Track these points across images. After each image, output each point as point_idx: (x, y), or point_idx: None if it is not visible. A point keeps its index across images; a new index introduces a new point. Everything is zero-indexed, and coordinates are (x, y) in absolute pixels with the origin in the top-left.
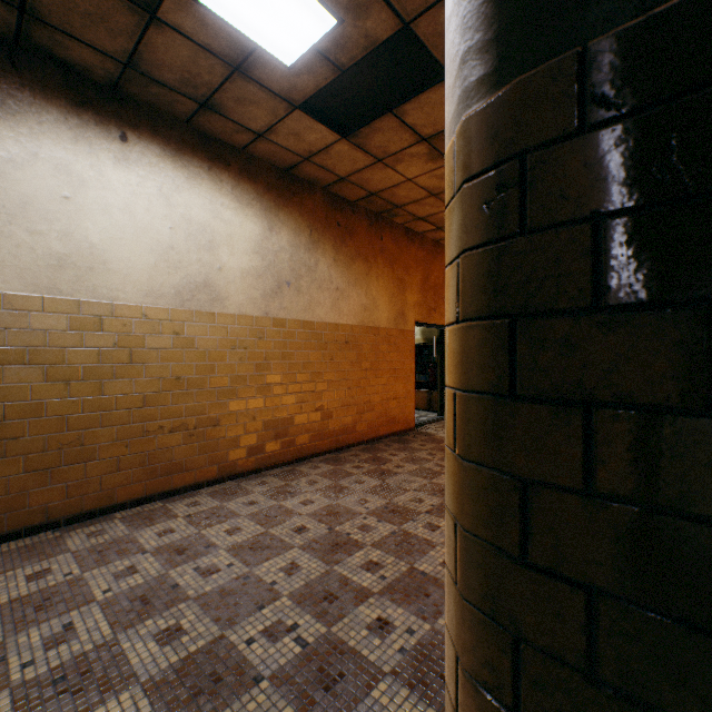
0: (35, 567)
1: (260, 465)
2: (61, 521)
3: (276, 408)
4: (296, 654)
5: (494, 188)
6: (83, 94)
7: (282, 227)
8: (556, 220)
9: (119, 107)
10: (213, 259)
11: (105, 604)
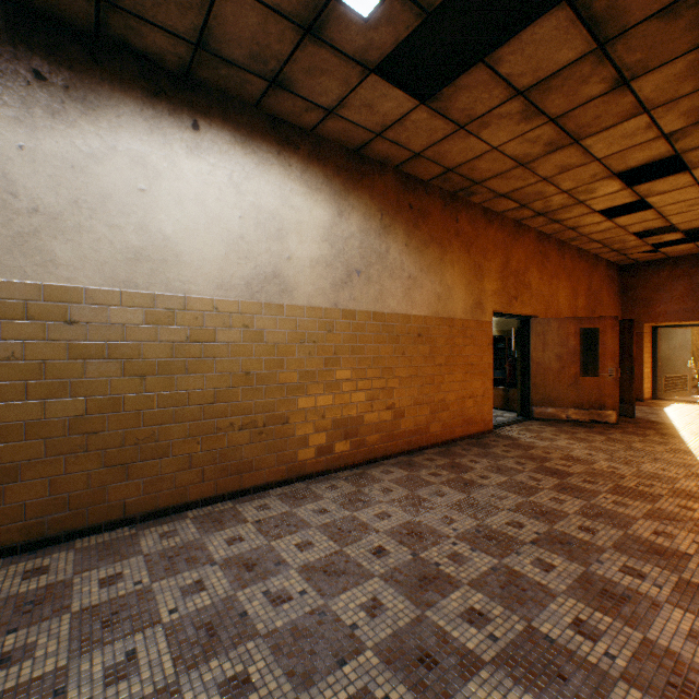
0: (108, 570)
1: (329, 466)
2: (137, 517)
3: (345, 406)
4: None
5: None
6: (158, 84)
7: (351, 212)
8: None
9: (191, 95)
10: (281, 248)
11: (169, 629)
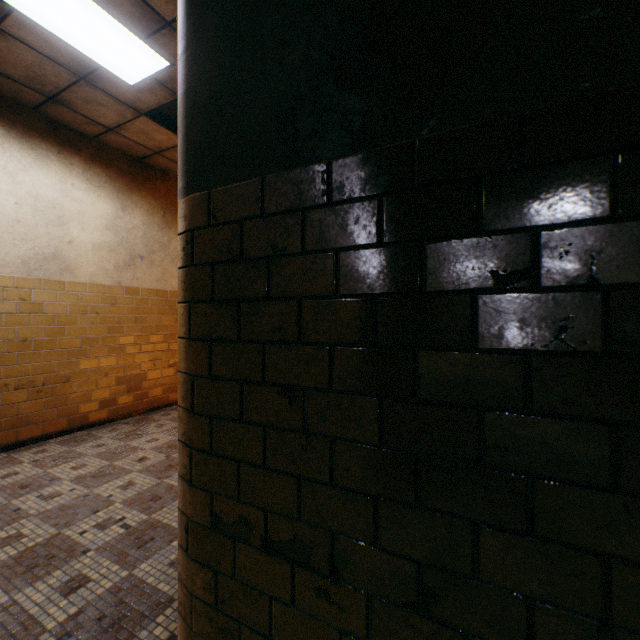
0: None
1: (113, 416)
2: None
3: (129, 366)
4: (120, 534)
5: (186, 242)
6: None
7: (135, 208)
8: (203, 262)
9: None
10: (63, 233)
11: None
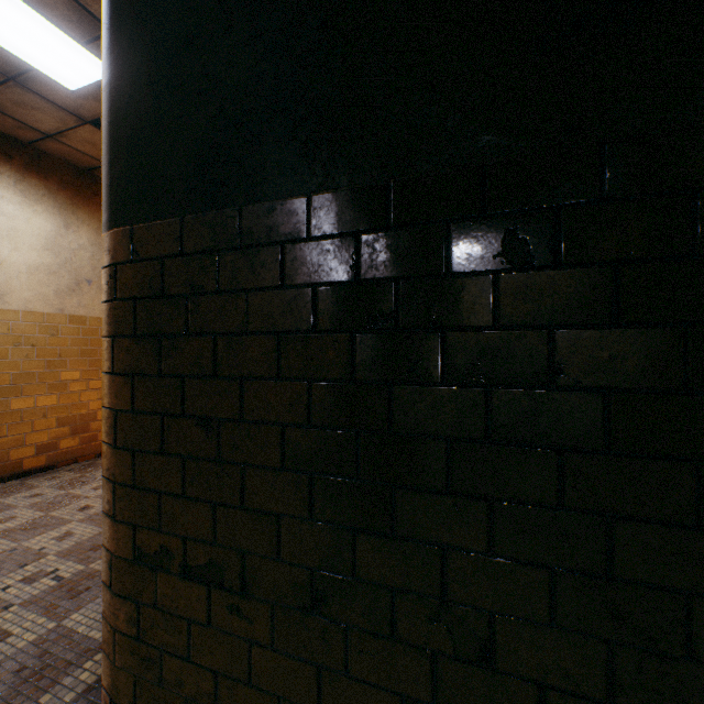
0: None
1: (54, 462)
2: None
3: (74, 405)
4: (51, 586)
5: (110, 276)
6: None
7: (81, 225)
8: (126, 297)
9: None
10: None
11: None
